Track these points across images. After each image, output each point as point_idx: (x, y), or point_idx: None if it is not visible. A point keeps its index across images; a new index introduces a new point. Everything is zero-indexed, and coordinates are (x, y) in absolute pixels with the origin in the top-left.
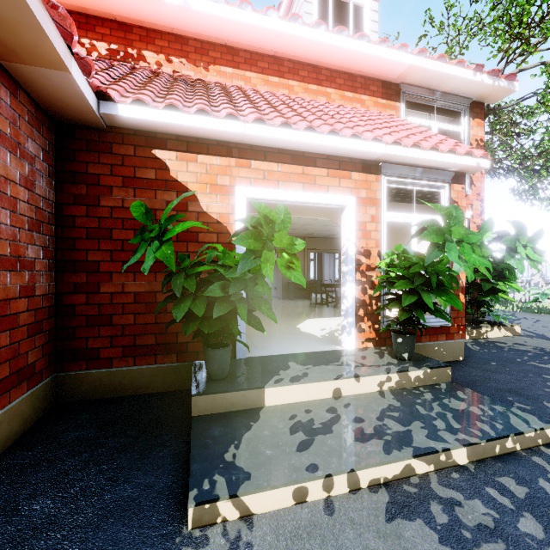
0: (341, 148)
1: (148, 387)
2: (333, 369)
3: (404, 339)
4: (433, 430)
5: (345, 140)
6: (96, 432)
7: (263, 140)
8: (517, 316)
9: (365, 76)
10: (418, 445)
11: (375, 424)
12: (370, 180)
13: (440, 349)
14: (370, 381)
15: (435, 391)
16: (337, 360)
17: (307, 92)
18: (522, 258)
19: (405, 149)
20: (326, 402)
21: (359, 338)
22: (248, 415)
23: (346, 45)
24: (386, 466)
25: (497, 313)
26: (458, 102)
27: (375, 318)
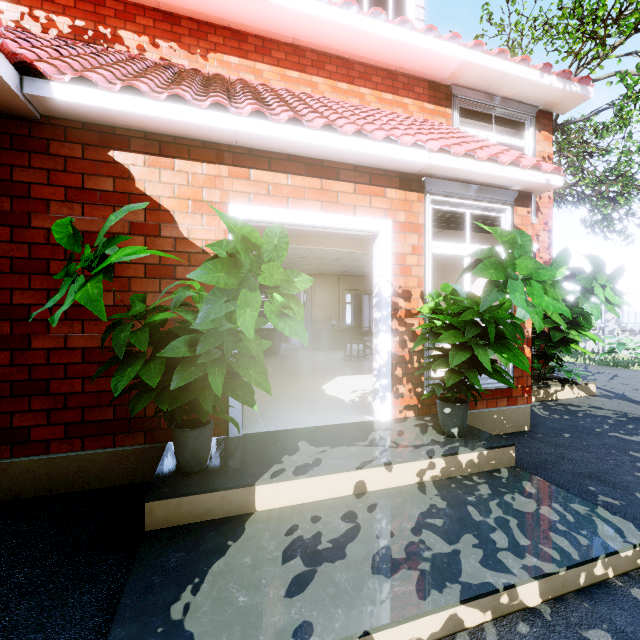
0: (371, 155)
1: (103, 479)
2: (356, 453)
3: (453, 408)
4: (491, 551)
5: (377, 144)
6: (2, 558)
7: (265, 142)
8: (591, 370)
9: (408, 75)
10: (468, 580)
11: (409, 540)
12: (411, 200)
13: (500, 417)
14: (407, 470)
15: (493, 481)
16: (364, 438)
17: (335, 92)
18: (601, 301)
19: (455, 159)
20: (343, 503)
21: (396, 405)
22: (228, 528)
23: (384, 32)
24: (419, 620)
25: (568, 368)
26: (521, 111)
27: (416, 379)
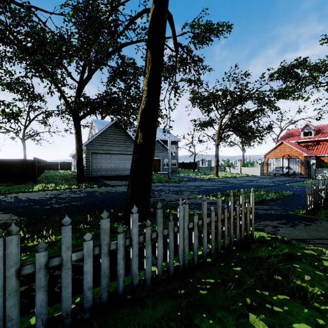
0: None
1: None
2: None
3: None
4: None
5: None
6: None
7: None
8: None
9: None
10: None
11: None
12: None
13: None
14: None
15: None
16: None
17: None
18: None
19: None
20: None
21: None
22: None
23: None
24: None
25: None
26: None
27: None
